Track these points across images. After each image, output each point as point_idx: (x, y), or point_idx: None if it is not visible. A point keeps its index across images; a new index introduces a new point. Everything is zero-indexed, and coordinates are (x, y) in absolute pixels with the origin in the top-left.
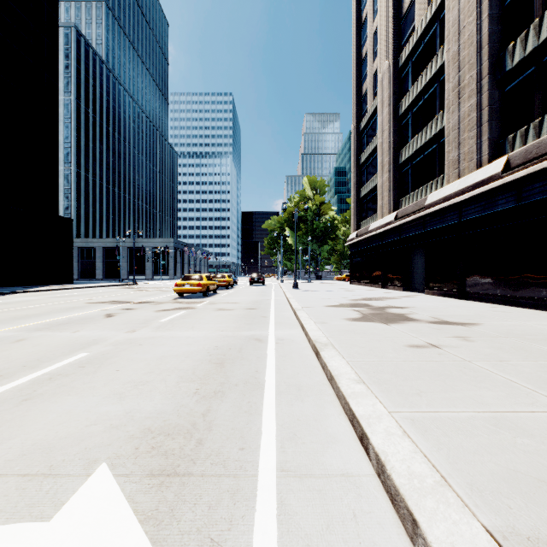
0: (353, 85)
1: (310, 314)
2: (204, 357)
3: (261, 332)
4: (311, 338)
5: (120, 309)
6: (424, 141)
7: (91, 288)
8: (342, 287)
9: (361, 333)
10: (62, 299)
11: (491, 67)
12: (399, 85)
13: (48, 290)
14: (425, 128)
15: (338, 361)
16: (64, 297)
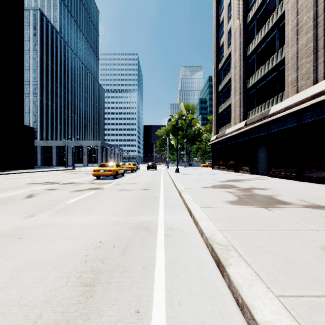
0: (214, 40)
1: (193, 196)
2: (76, 267)
3: (151, 218)
4: (204, 233)
5: (45, 190)
6: (267, 70)
7: (43, 172)
8: (207, 171)
9: (253, 223)
10: (12, 180)
11: None
12: (247, 36)
13: (11, 173)
14: (267, 61)
15: (265, 300)
16: (16, 178)
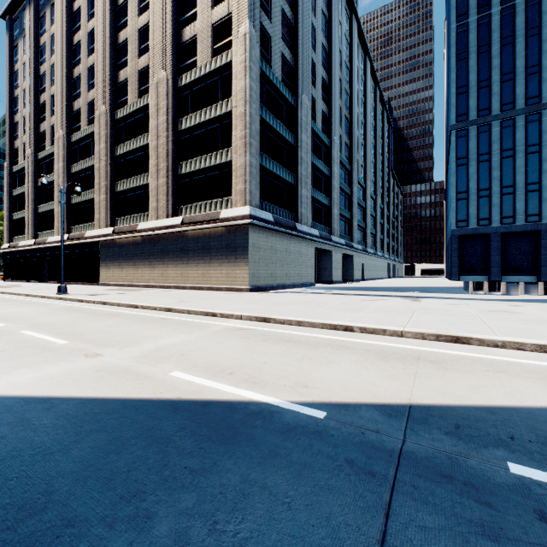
0: (7, 134)
1: None
2: None
3: None
4: None
5: None
6: (49, 209)
7: None
8: None
9: None
10: None
11: (68, 199)
12: (39, 168)
13: None
14: (49, 203)
15: None
16: None
